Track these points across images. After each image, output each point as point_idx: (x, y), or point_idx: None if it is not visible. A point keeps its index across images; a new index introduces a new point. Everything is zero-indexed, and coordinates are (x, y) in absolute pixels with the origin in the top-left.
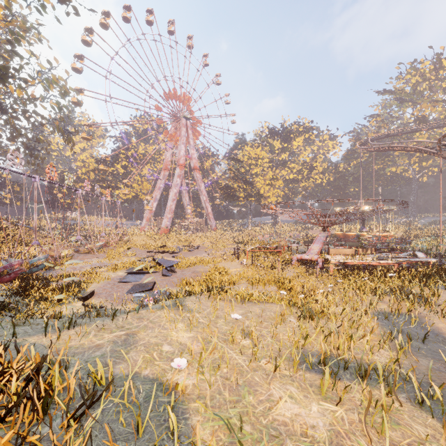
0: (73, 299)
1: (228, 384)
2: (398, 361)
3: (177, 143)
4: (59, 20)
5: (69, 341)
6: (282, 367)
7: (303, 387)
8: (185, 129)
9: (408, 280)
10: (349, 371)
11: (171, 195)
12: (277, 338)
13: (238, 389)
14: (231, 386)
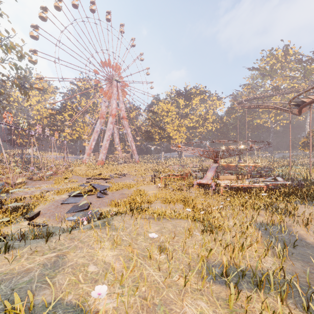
0: (21, 219)
1: (146, 304)
2: (282, 268)
3: (110, 99)
4: None
5: (0, 267)
6: (192, 281)
7: (211, 301)
8: (116, 89)
9: (274, 198)
10: (245, 280)
11: (106, 136)
12: (186, 251)
13: (155, 309)
14: (149, 306)
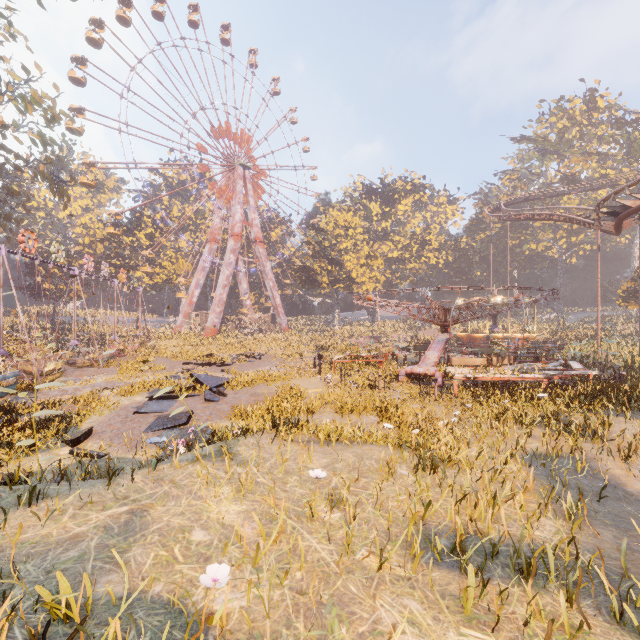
0: (56, 443)
1: (304, 603)
2: (573, 540)
3: (230, 203)
4: (41, 3)
5: (23, 531)
6: (394, 561)
7: (430, 600)
8: (242, 182)
9: (564, 403)
10: (499, 561)
11: (222, 279)
12: (382, 505)
13: (321, 612)
14: (309, 607)
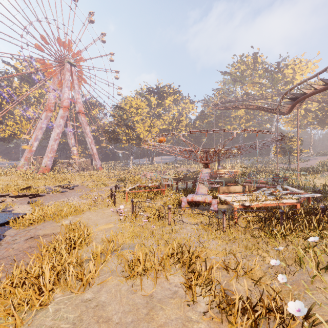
0: None
1: None
2: None
3: (61, 87)
4: None
5: None
6: None
7: None
8: (70, 74)
9: None
10: None
11: (53, 135)
12: None
13: None
14: None
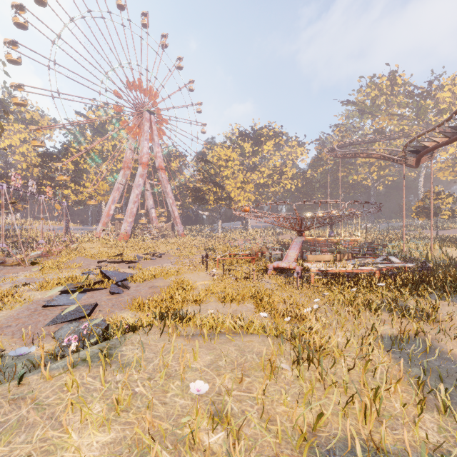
0: None
1: None
2: None
3: (139, 140)
4: None
5: None
6: None
7: None
8: (149, 124)
9: (396, 290)
10: None
11: (132, 197)
12: (268, 414)
13: None
14: None
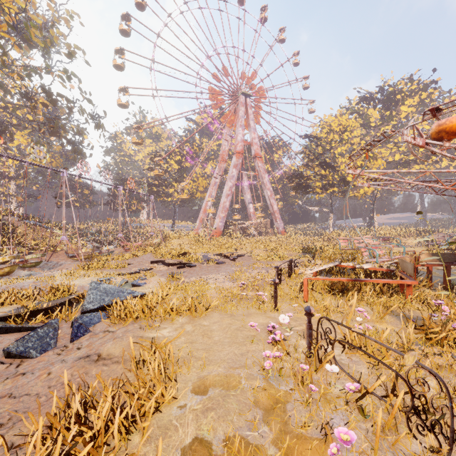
0: None
1: None
2: None
3: (235, 129)
4: None
5: None
6: None
7: None
8: (244, 108)
9: None
10: None
11: (225, 190)
12: None
13: None
14: None
